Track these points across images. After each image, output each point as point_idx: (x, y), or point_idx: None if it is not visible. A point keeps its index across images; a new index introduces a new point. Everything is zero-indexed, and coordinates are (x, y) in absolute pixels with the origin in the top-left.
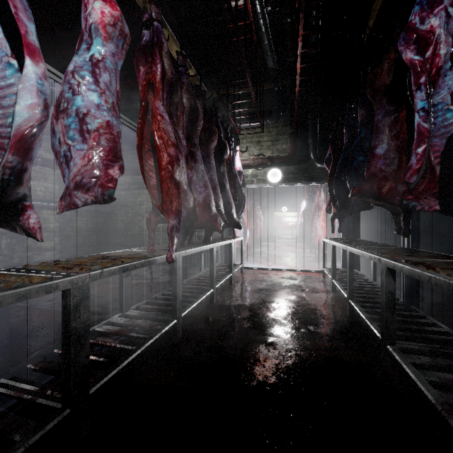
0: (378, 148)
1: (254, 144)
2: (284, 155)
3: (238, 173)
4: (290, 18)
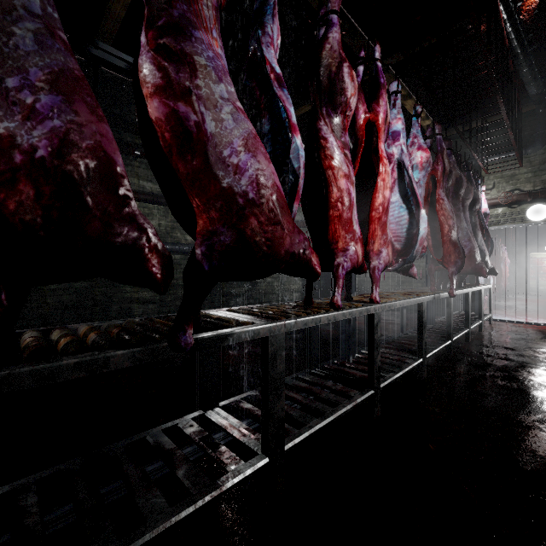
0: None
1: (505, 178)
2: None
3: (484, 216)
4: None
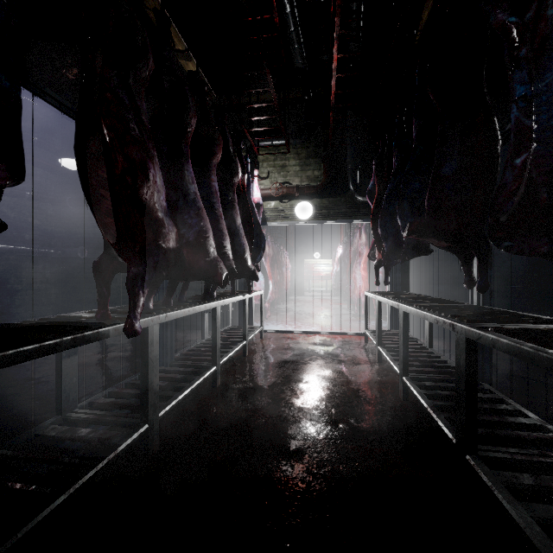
0: (445, 165)
1: (278, 168)
2: (317, 184)
3: (256, 206)
4: None
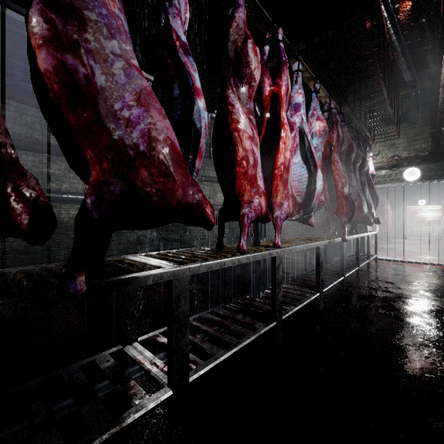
0: None
1: (388, 147)
2: (424, 154)
3: (371, 176)
4: (431, 44)
